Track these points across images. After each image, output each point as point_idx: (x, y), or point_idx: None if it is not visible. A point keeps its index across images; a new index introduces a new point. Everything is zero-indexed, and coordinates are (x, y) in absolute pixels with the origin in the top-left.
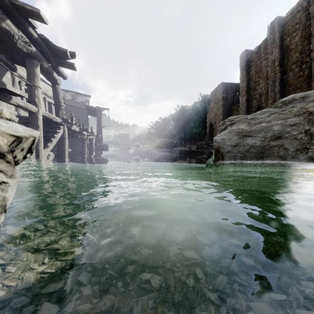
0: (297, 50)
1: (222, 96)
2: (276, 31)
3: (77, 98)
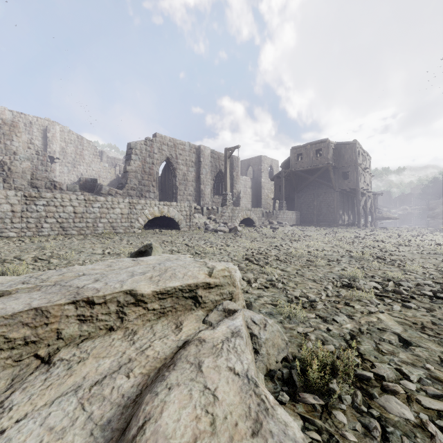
0: None
1: None
2: None
3: None
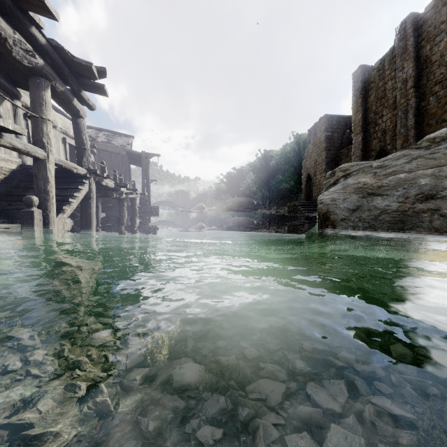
0: (443, 63)
1: (324, 135)
2: (410, 35)
3: (114, 140)
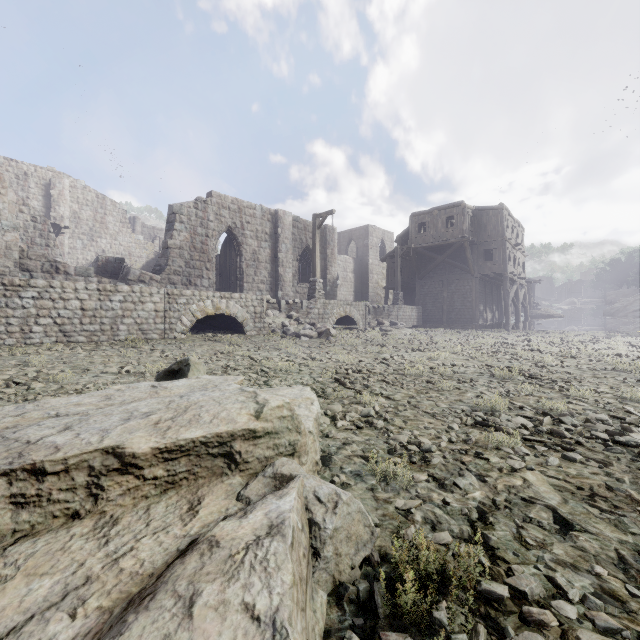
0: None
1: None
2: None
3: None
